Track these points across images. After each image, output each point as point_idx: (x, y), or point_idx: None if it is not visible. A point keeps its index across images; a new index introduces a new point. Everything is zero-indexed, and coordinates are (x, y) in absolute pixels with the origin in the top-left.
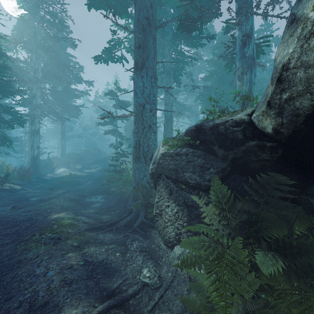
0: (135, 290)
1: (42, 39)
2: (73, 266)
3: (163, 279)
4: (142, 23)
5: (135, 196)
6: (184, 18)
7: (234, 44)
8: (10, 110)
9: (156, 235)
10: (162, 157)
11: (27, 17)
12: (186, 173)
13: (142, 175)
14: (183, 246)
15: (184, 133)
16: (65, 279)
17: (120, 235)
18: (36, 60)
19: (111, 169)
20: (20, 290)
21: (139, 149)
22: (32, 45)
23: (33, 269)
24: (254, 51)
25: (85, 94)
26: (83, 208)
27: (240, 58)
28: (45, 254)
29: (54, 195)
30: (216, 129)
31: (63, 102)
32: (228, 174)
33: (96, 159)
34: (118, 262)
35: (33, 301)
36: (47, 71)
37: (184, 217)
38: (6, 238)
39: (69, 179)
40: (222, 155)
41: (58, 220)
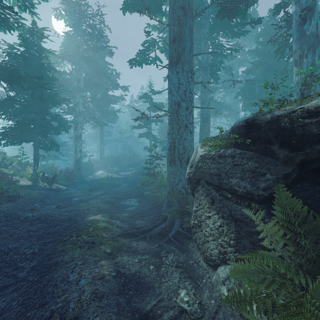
0: (171, 317)
1: (83, 51)
2: (105, 277)
3: (204, 308)
4: (177, 14)
5: (170, 203)
6: (225, 2)
7: (288, 24)
8: (57, 118)
9: (194, 249)
10: (201, 159)
11: (72, 33)
12: (232, 179)
13: (177, 180)
14: (234, 275)
15: (229, 130)
16: (96, 292)
17: (154, 244)
18: (79, 71)
19: (145, 172)
20: (53, 296)
21: (174, 152)
22: (76, 58)
23: (67, 274)
24: (318, 26)
25: (121, 99)
26: (118, 211)
27: (297, 38)
28: (79, 258)
29: (92, 196)
30: (276, 123)
31: (102, 108)
32: (293, 182)
33: (131, 162)
34: (152, 277)
35: (64, 313)
36: (88, 80)
37: (230, 233)
38: (48, 237)
39: (107, 181)
40: (286, 156)
41: (94, 222)
